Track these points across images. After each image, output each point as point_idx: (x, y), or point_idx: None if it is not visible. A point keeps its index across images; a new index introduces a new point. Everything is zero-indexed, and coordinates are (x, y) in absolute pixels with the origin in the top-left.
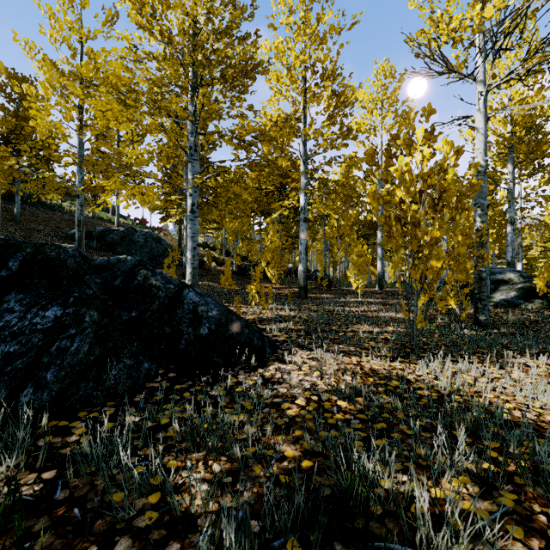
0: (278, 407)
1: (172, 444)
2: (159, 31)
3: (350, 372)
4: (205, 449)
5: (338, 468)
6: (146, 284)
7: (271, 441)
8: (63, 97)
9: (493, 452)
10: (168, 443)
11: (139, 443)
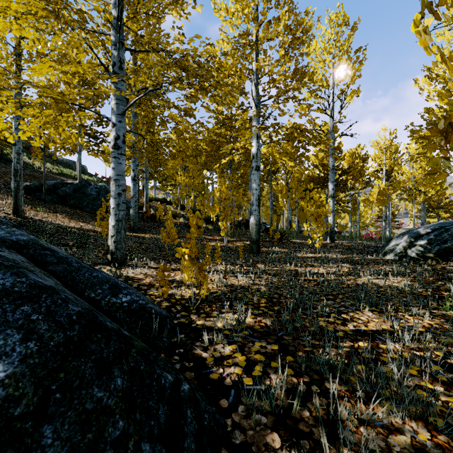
0: None
1: None
2: None
3: None
4: None
5: None
6: None
7: None
8: None
9: None
10: None
11: None
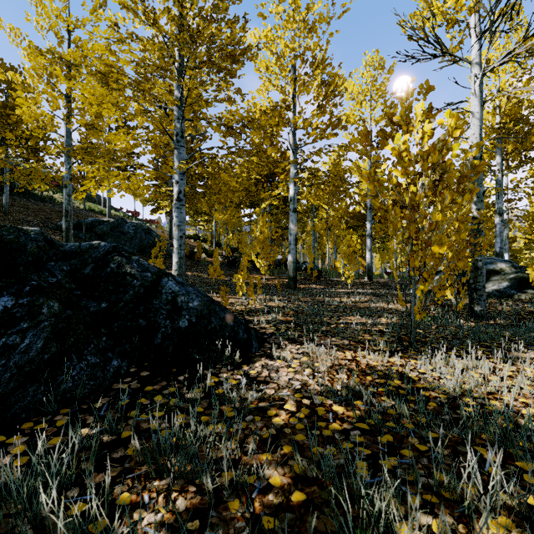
0: (264, 414)
1: (130, 467)
2: (143, 11)
3: (345, 369)
4: (170, 475)
5: (338, 504)
6: (120, 272)
7: (253, 465)
8: (49, 85)
9: (532, 478)
10: (124, 465)
11: (87, 466)
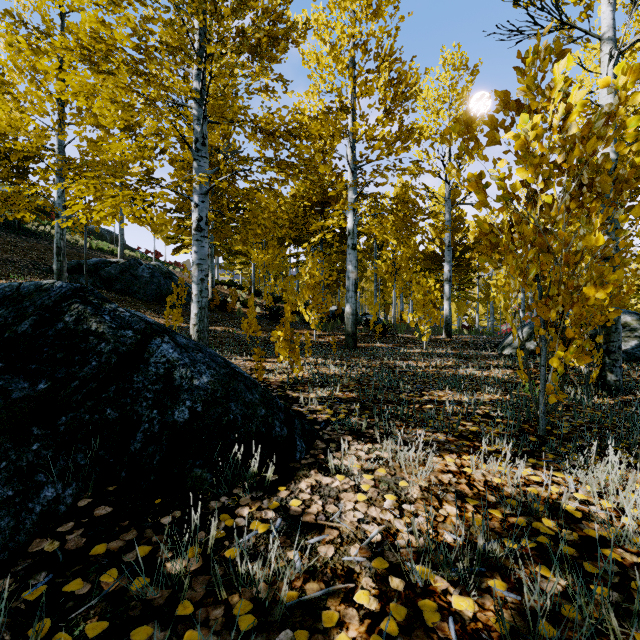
0: (315, 620)
1: None
2: None
3: (451, 494)
4: None
5: None
6: (78, 330)
7: None
8: (33, 82)
9: None
10: None
11: None
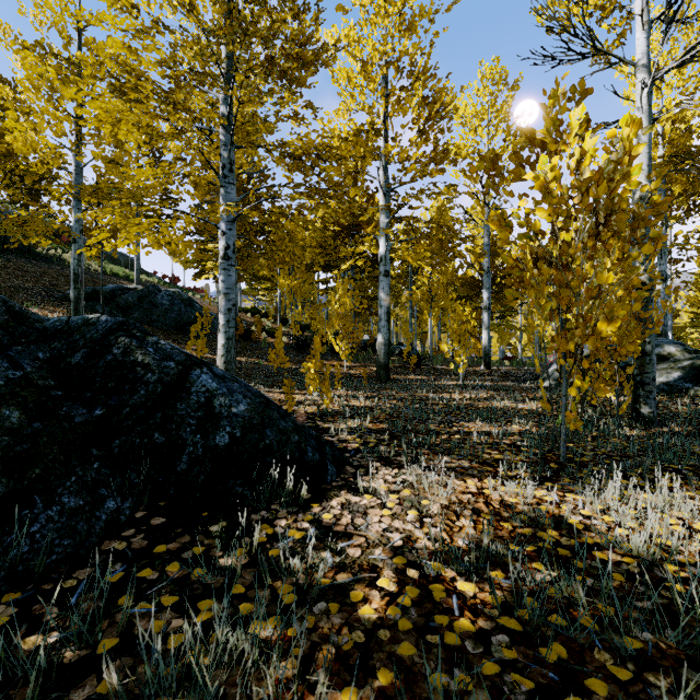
0: (345, 597)
1: None
2: None
3: (468, 510)
4: None
5: None
6: (126, 361)
7: None
8: (50, 102)
9: None
10: None
11: None
